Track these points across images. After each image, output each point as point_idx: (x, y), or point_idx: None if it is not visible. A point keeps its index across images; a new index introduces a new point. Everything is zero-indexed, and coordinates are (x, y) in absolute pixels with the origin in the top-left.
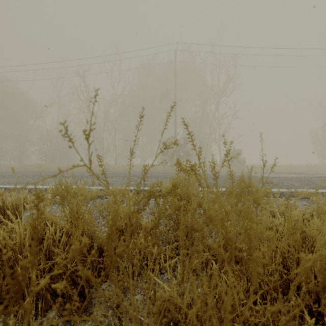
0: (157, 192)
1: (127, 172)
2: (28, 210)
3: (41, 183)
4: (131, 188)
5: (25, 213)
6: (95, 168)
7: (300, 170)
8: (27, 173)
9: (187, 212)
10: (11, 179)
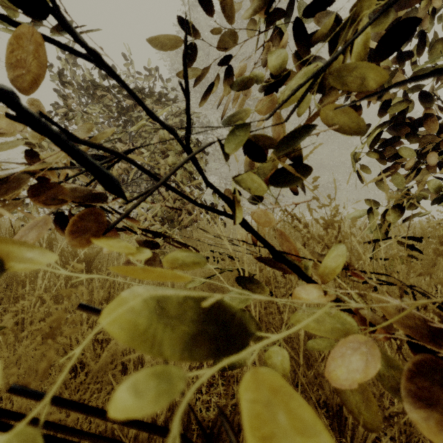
0: None
1: None
2: None
3: None
4: None
5: None
6: None
7: None
8: None
9: None
10: None
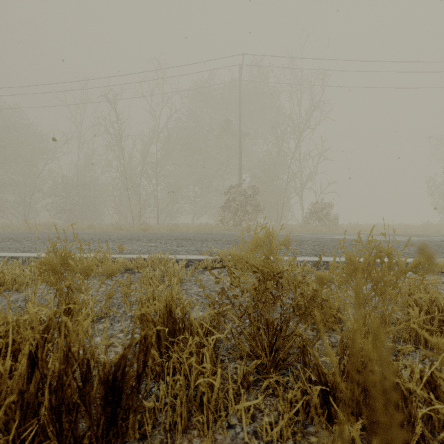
0: (216, 263)
1: (172, 234)
2: (15, 292)
3: (45, 250)
4: (177, 256)
5: (8, 296)
6: (128, 228)
7: (415, 232)
8: (29, 236)
9: (275, 303)
10: (4, 243)
